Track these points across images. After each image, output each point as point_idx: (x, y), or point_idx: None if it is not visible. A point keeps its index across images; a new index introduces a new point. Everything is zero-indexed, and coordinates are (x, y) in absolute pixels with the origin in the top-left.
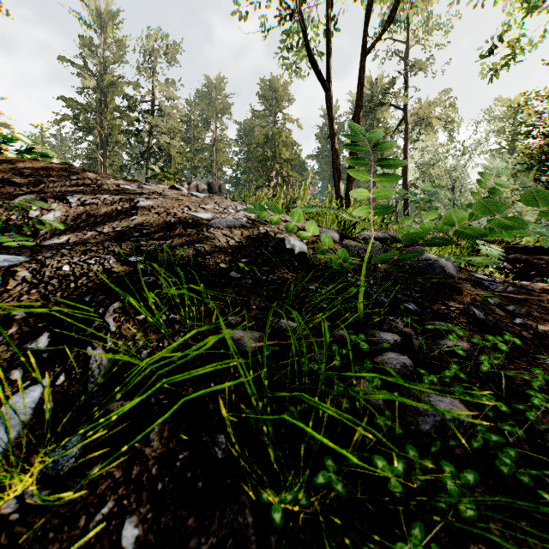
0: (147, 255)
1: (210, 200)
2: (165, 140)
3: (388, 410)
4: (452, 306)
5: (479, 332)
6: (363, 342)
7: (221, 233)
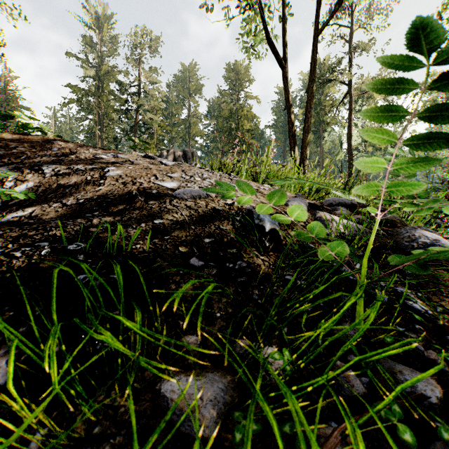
0: (93, 239)
1: (178, 168)
2: (148, 116)
3: None
4: None
5: None
6: (402, 424)
7: (185, 205)
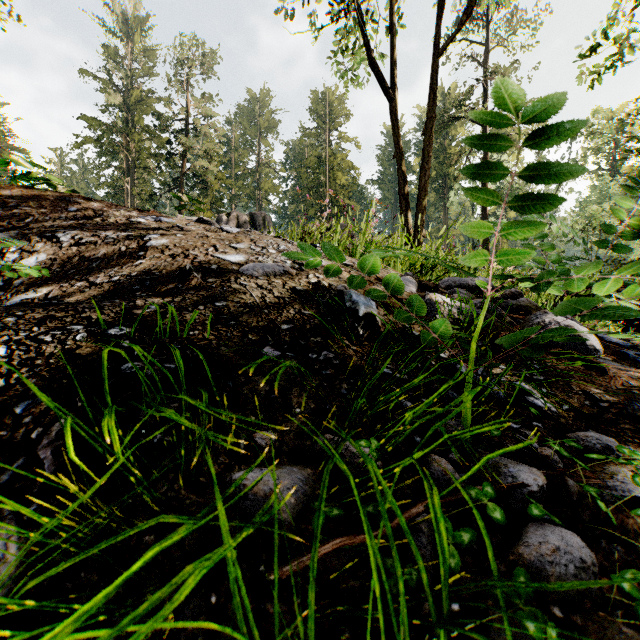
0: (139, 323)
1: (245, 236)
2: (200, 164)
3: None
4: (602, 400)
5: None
6: (492, 503)
7: (255, 284)
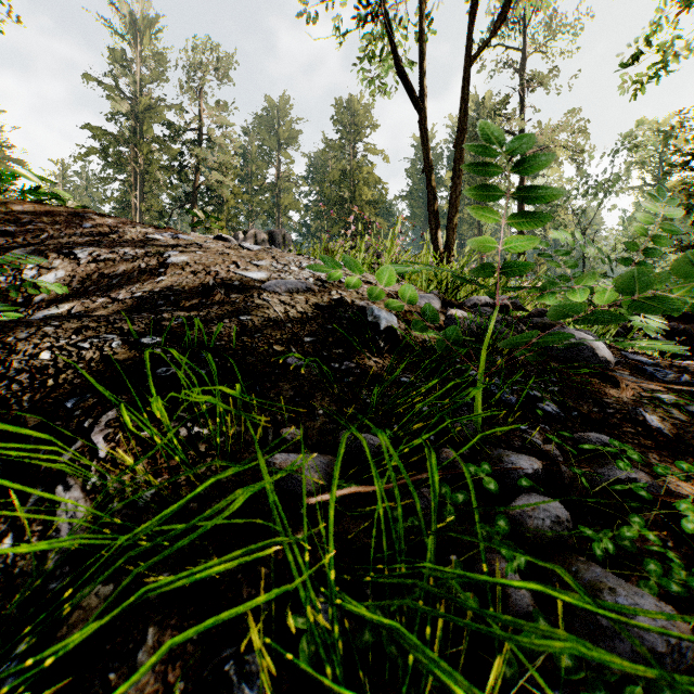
0: (168, 333)
1: (266, 254)
2: (215, 178)
3: (542, 617)
4: (609, 407)
5: (655, 448)
6: (488, 477)
7: (278, 300)
